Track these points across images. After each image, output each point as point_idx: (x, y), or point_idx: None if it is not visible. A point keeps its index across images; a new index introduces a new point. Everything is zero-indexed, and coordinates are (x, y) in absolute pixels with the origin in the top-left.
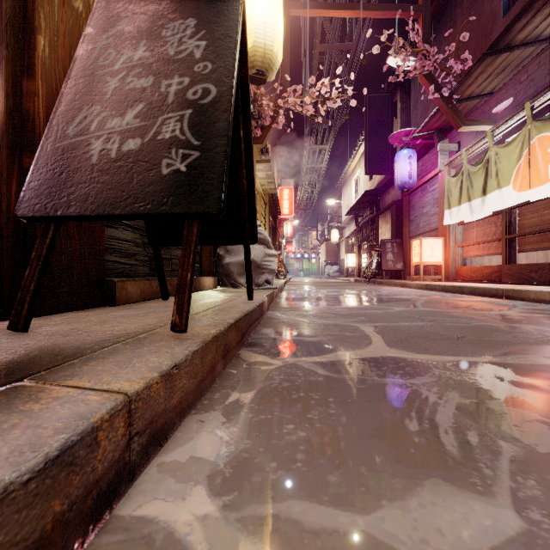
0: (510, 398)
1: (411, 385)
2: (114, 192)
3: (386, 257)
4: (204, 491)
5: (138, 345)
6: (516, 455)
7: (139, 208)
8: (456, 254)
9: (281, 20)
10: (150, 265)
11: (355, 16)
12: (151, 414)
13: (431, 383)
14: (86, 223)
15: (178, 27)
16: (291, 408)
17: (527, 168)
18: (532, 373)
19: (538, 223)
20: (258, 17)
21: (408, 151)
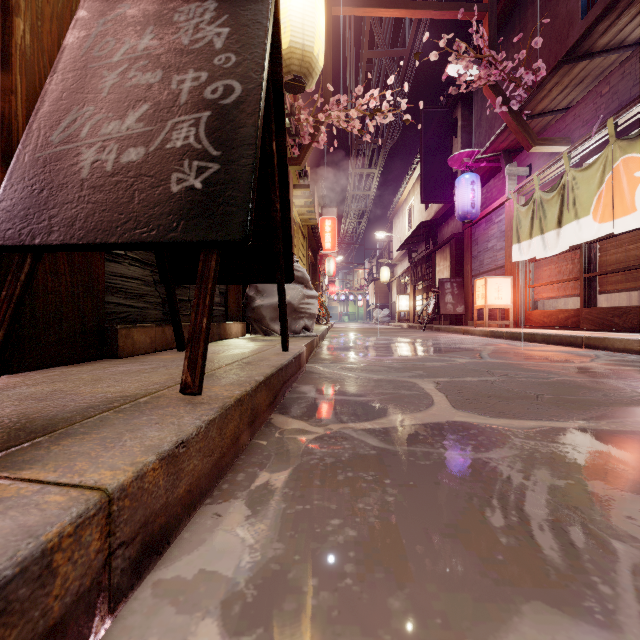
0: (615, 477)
1: (487, 460)
2: (109, 214)
3: (444, 299)
4: (216, 627)
5: (135, 414)
6: (639, 563)
7: (141, 235)
8: (527, 296)
9: (322, 16)
10: (164, 308)
11: (409, 16)
12: (145, 514)
13: (513, 458)
14: (80, 256)
15: (194, 10)
16: (337, 494)
17: (609, 196)
18: (635, 443)
19: (622, 259)
20: (295, 12)
21: (471, 176)
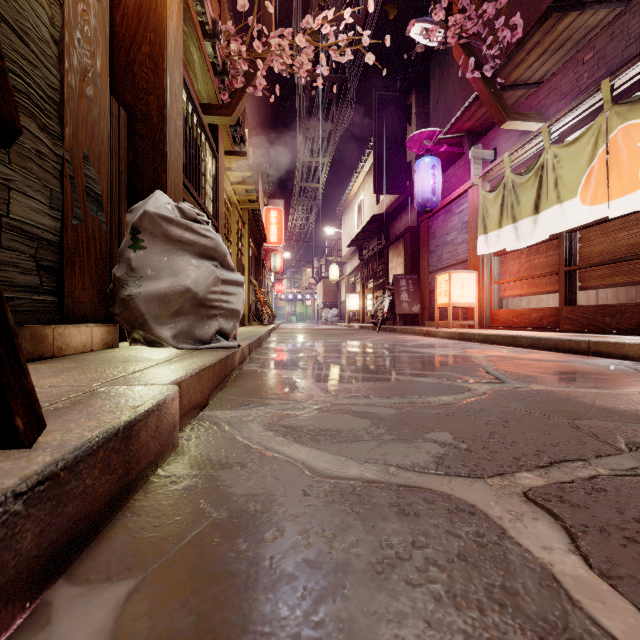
0: None
1: None
2: None
3: (400, 297)
4: None
5: None
6: None
7: None
8: (492, 293)
9: None
10: None
11: None
12: None
13: None
14: None
15: None
16: None
17: (604, 172)
18: None
19: (611, 249)
20: None
21: (431, 159)
